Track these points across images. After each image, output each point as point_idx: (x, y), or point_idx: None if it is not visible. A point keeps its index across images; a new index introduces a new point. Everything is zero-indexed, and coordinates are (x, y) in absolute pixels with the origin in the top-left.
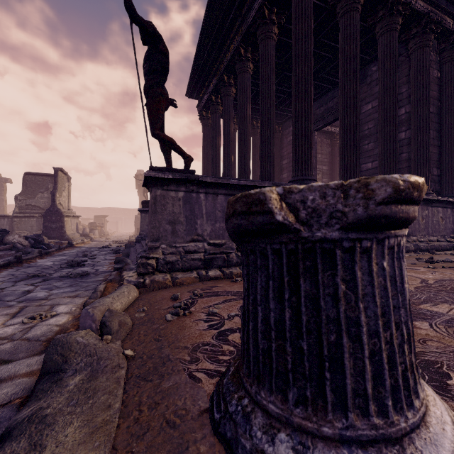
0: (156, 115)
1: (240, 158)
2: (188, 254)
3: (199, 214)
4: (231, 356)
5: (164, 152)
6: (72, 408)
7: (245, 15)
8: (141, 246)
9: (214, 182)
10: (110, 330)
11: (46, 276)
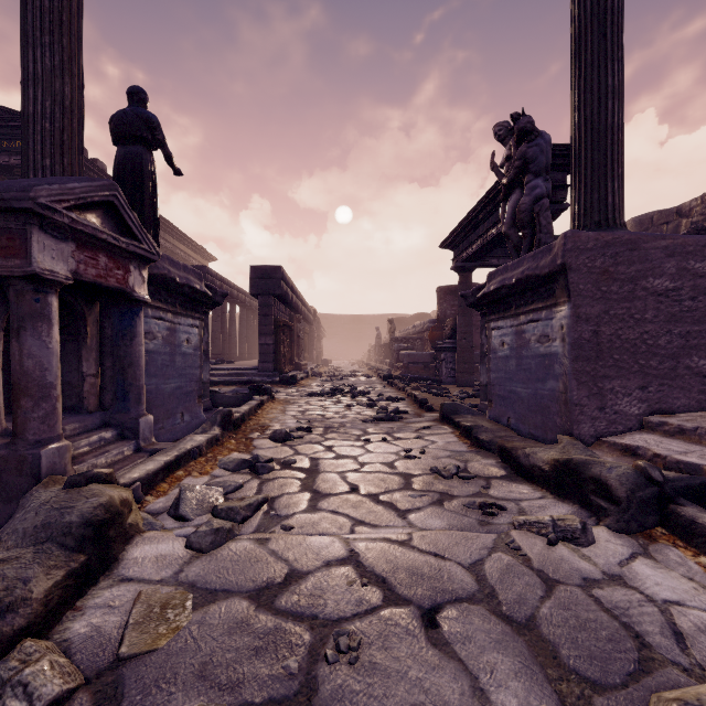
0: None
1: None
2: None
3: None
4: None
5: None
6: None
7: None
8: None
9: None
10: None
11: None
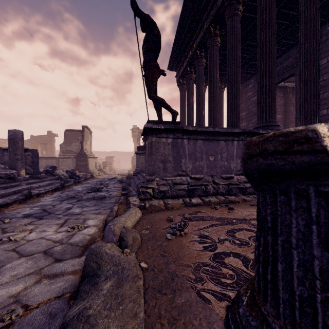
0: (151, 82)
1: (210, 112)
2: (175, 185)
3: (183, 155)
4: (232, 280)
5: (156, 109)
6: (108, 312)
7: (215, 0)
8: (137, 178)
9: (195, 130)
10: (126, 243)
11: (79, 197)
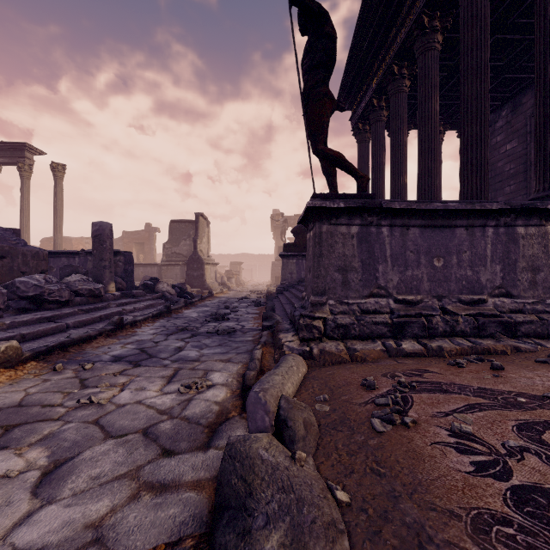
0: (319, 124)
1: (422, 176)
2: (365, 314)
3: (381, 257)
4: None
5: (327, 174)
6: None
7: None
8: (285, 298)
9: (405, 209)
10: (293, 434)
11: (194, 330)
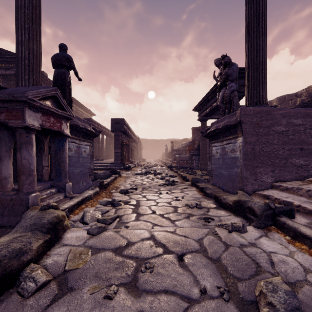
0: None
1: None
2: None
3: None
4: None
5: None
6: None
7: None
8: None
9: None
10: None
11: None
